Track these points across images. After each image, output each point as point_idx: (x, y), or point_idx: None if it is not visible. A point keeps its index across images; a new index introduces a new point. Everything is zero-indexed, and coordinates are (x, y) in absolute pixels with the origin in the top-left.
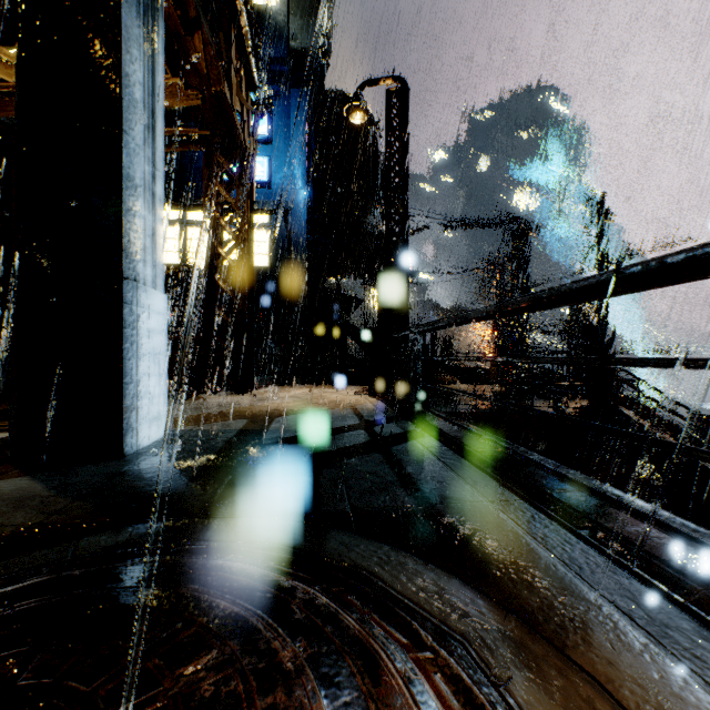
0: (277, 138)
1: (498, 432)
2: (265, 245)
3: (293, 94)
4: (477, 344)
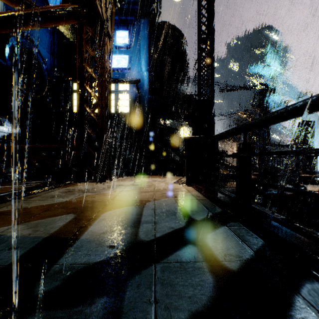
0: (133, 45)
1: (262, 204)
2: (127, 102)
3: (141, 22)
4: None
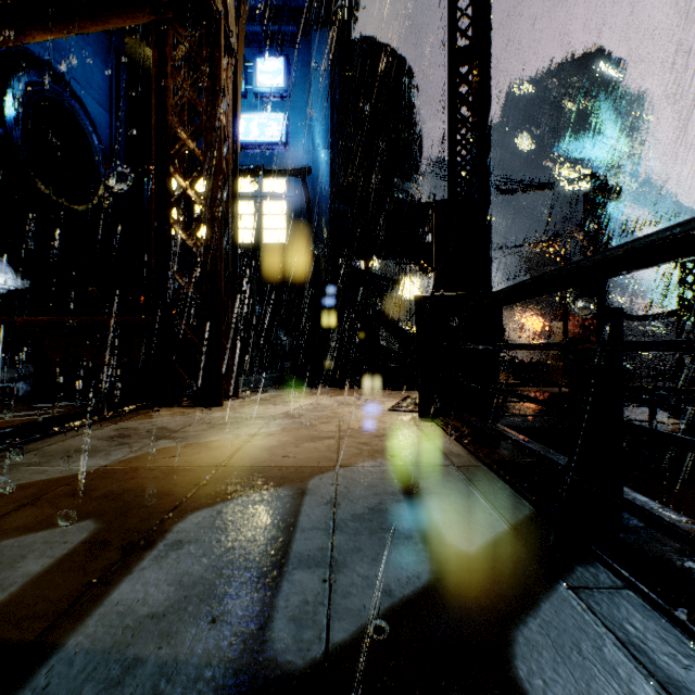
0: (296, 91)
1: None
2: (282, 218)
3: (314, 38)
4: (521, 335)
